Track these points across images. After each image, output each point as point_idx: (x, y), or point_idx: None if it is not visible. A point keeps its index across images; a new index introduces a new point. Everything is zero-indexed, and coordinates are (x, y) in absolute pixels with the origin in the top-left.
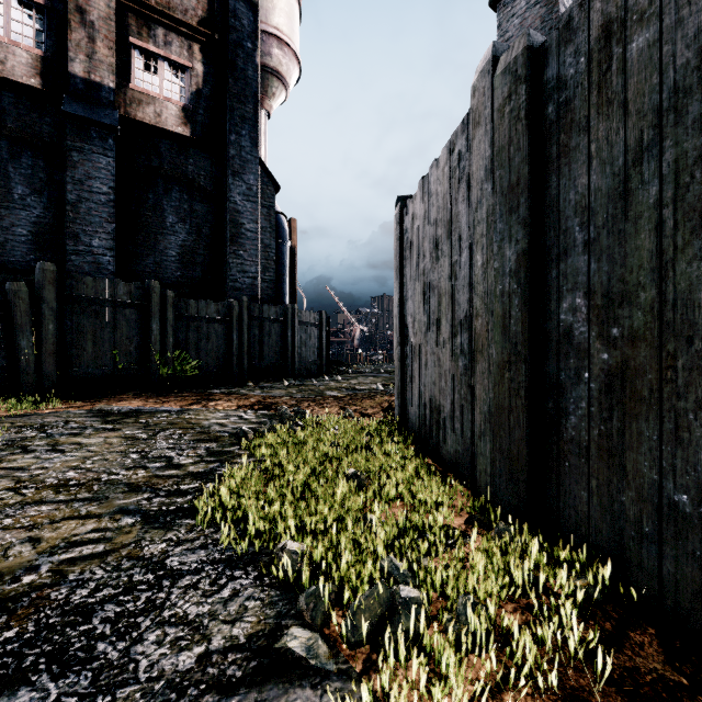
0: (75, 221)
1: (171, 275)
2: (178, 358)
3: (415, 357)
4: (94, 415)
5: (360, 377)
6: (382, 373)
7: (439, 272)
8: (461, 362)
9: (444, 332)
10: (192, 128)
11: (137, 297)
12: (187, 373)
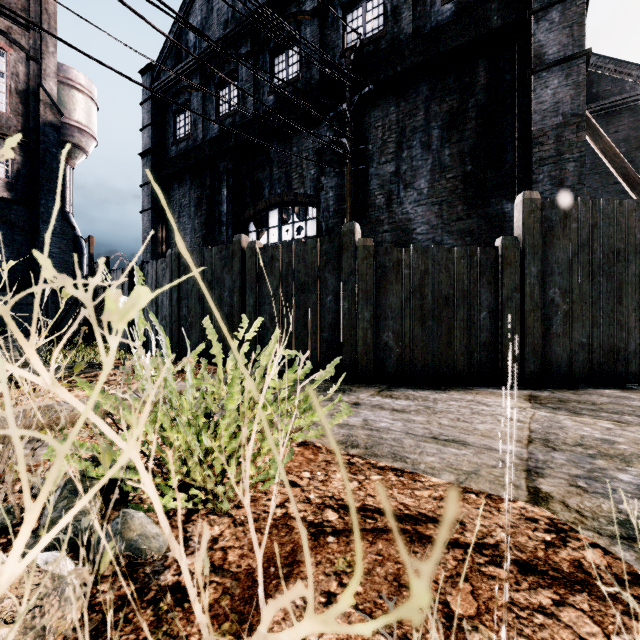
0: None
1: None
2: None
3: None
4: None
5: None
6: None
7: None
8: None
9: None
10: (14, 193)
11: None
12: None
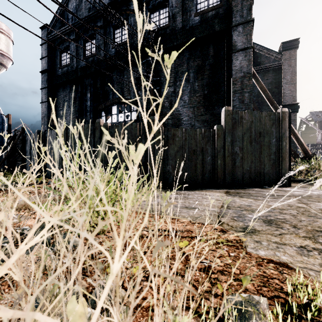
0: None
1: None
2: None
3: None
4: None
5: None
6: None
7: None
8: None
9: None
10: None
11: None
12: None
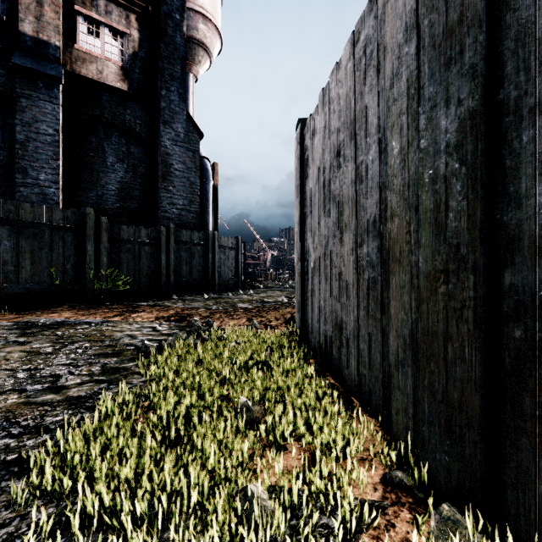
0: (23, 157)
1: (111, 206)
2: (111, 275)
3: (315, 271)
4: (17, 327)
5: (269, 291)
6: (287, 288)
7: (341, 180)
8: (367, 275)
9: (347, 243)
10: (129, 84)
11: (73, 222)
12: (119, 288)
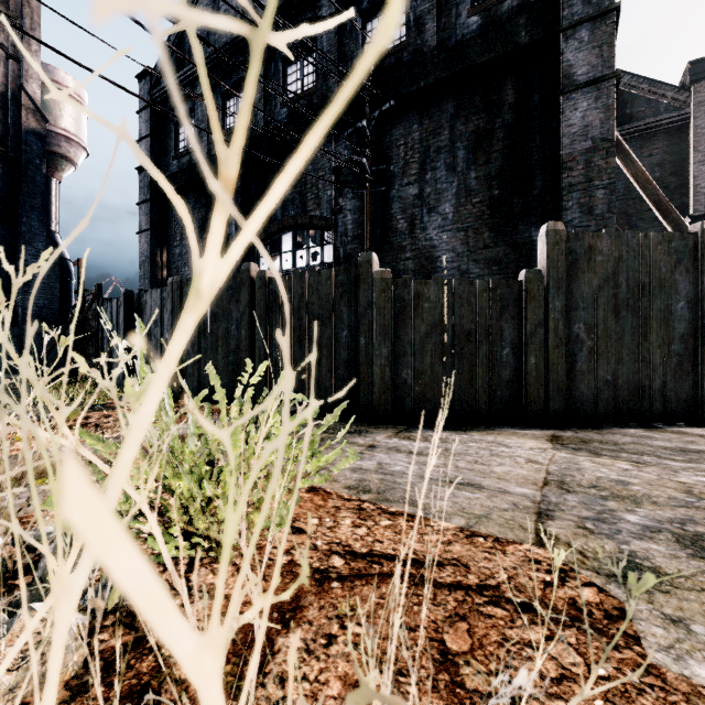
0: None
1: None
2: None
3: None
4: None
5: None
6: None
7: None
8: None
9: None
10: None
11: None
12: None
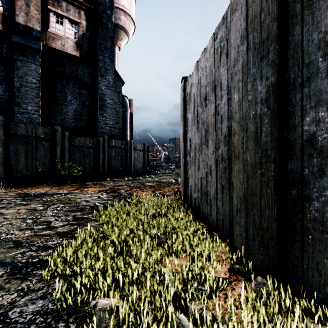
0: (18, 96)
1: (70, 125)
2: (71, 166)
3: (192, 163)
4: (19, 196)
5: (163, 176)
6: (174, 174)
7: (207, 113)
8: (221, 165)
9: (210, 148)
10: (80, 53)
11: (49, 135)
12: (75, 174)
